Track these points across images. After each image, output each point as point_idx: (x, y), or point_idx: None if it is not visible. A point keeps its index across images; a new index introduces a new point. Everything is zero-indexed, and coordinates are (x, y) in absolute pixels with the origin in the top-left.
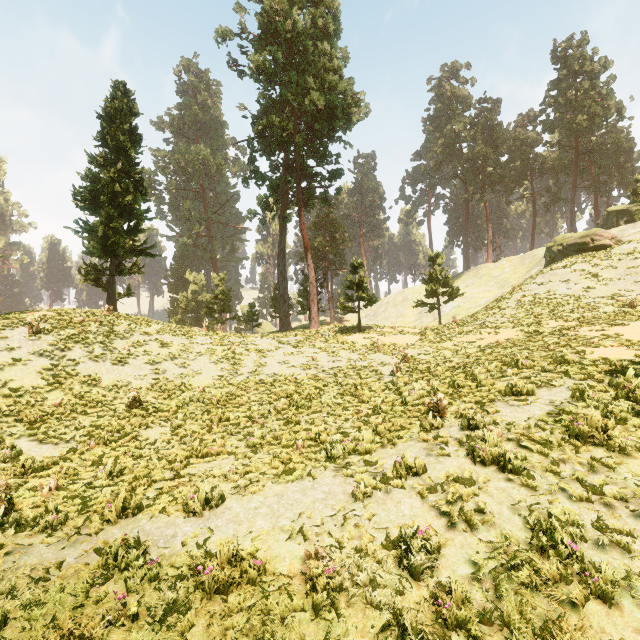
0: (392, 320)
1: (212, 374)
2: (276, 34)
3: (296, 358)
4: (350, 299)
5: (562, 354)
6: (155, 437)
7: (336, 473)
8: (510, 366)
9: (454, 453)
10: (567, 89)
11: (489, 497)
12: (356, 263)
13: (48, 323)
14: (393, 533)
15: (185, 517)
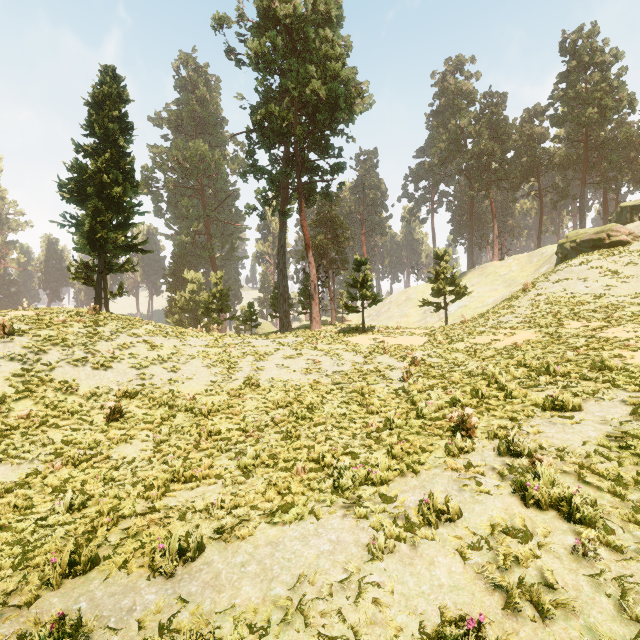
0: (395, 320)
1: (204, 379)
2: (275, 20)
3: (296, 361)
4: (353, 298)
5: (601, 359)
6: (134, 454)
7: (345, 513)
8: (539, 372)
9: (495, 488)
10: (576, 81)
11: (556, 560)
12: (360, 260)
13: (24, 323)
14: (429, 616)
15: (150, 577)
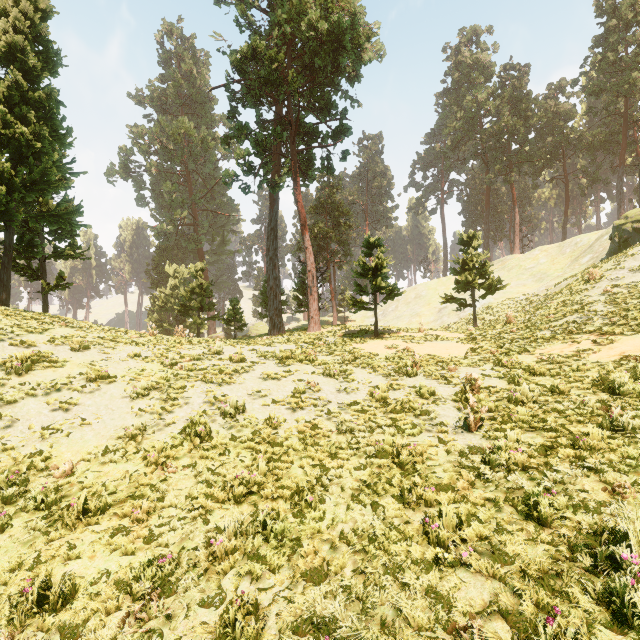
0: (405, 320)
1: (114, 424)
2: None
3: (281, 384)
4: (363, 291)
5: None
6: None
7: None
8: None
9: None
10: (616, 44)
11: None
12: (371, 241)
13: None
14: None
15: None
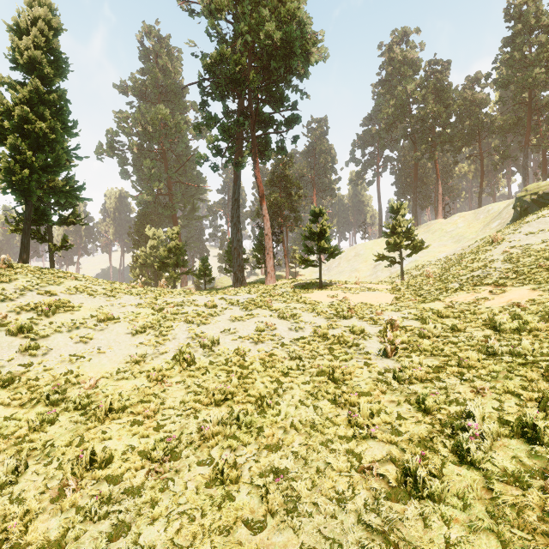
0: (346, 274)
1: (122, 353)
2: None
3: (246, 325)
4: (310, 251)
5: None
6: None
7: None
8: None
9: None
10: (522, 45)
11: None
12: (317, 211)
13: None
14: None
15: None
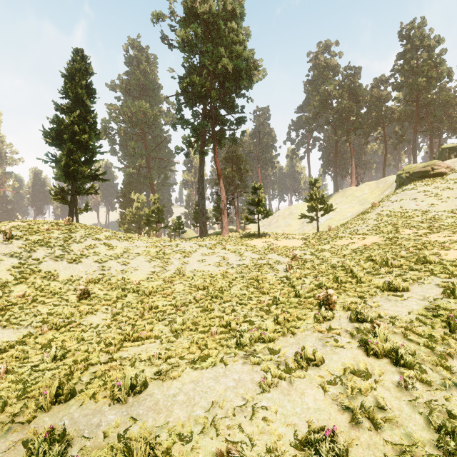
0: (282, 228)
1: (146, 270)
2: (197, 16)
3: (211, 257)
4: (252, 213)
5: (424, 256)
6: (98, 322)
7: (245, 361)
8: (381, 265)
9: (347, 344)
10: (410, 59)
11: (386, 391)
12: (256, 186)
13: (20, 231)
14: (300, 428)
15: (111, 404)
